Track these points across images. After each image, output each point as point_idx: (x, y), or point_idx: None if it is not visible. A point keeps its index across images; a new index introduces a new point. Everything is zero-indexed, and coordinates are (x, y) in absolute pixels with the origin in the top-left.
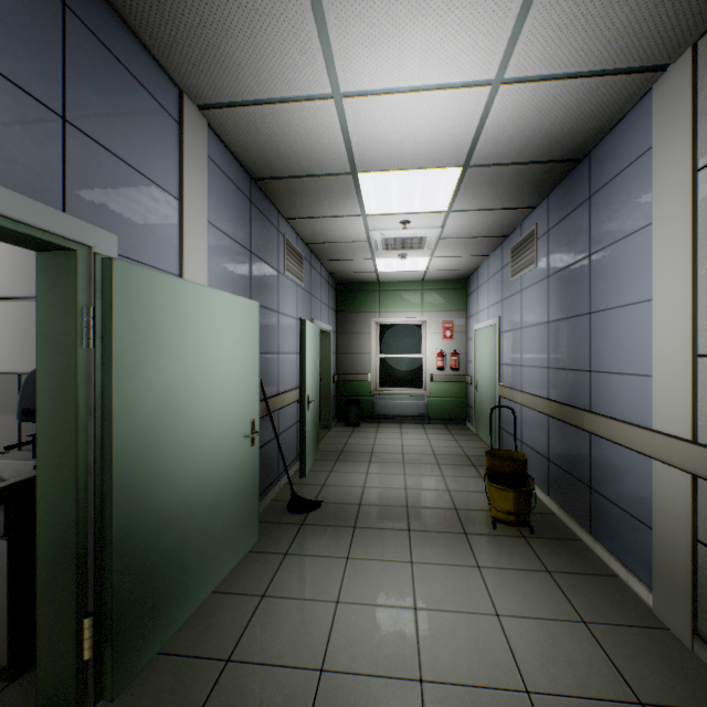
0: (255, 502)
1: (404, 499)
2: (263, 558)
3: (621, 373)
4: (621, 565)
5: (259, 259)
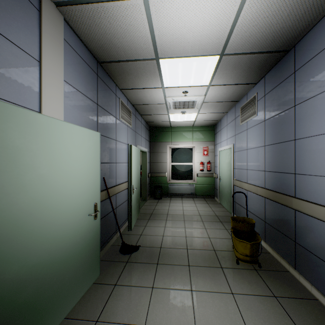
0: (97, 252)
1: (185, 244)
2: (101, 288)
3: (320, 176)
4: (320, 293)
5: (103, 109)
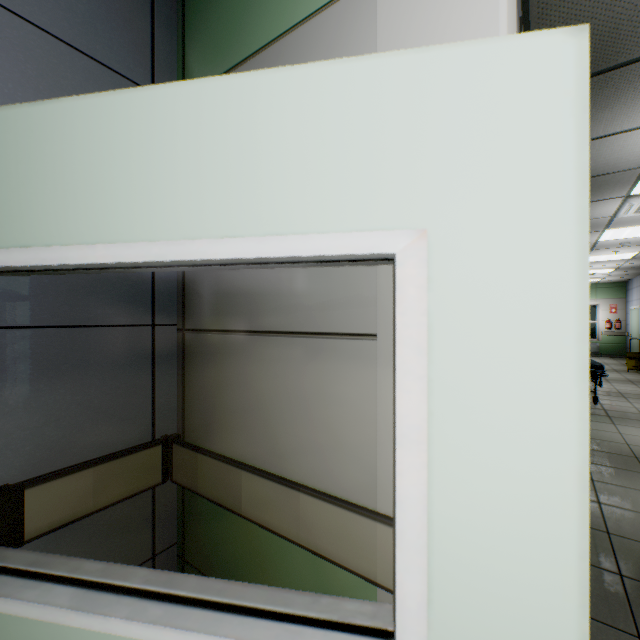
0: None
1: None
2: None
3: None
4: None
5: None
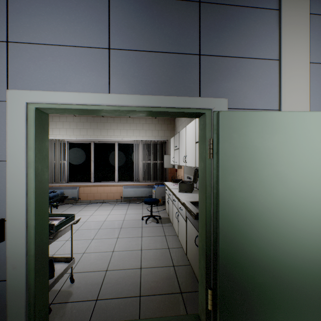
0: None
1: None
2: None
3: None
4: None
5: None
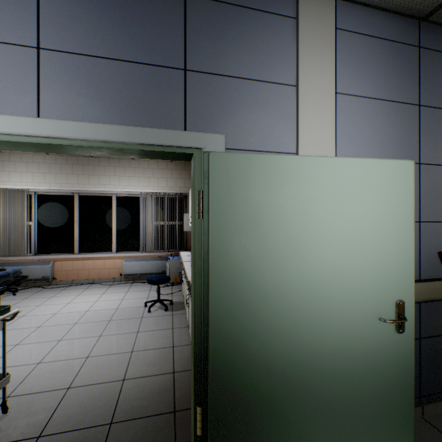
0: (405, 400)
1: None
2: None
3: None
4: None
5: (437, 110)
